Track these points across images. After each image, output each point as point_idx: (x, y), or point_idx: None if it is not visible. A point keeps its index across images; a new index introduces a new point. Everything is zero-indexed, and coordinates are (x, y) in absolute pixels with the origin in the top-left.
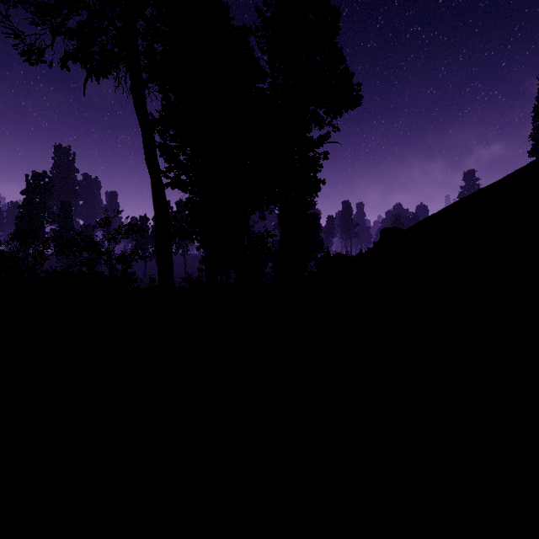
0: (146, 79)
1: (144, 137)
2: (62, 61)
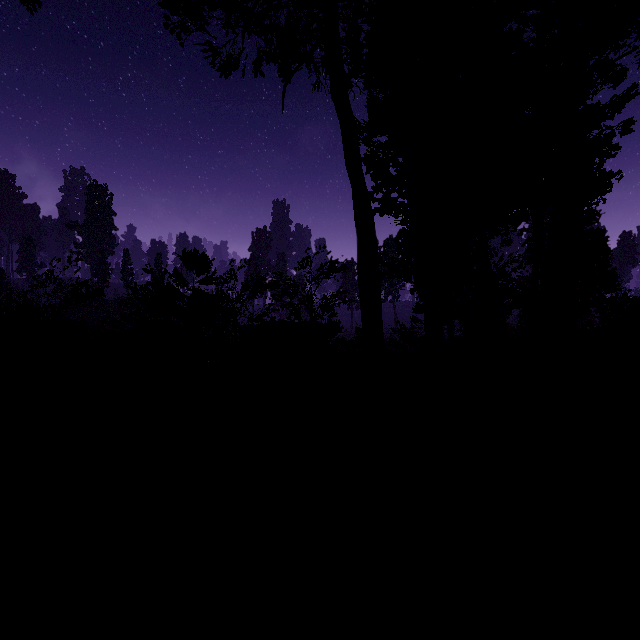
0: (349, 72)
1: (343, 134)
2: (255, 66)
